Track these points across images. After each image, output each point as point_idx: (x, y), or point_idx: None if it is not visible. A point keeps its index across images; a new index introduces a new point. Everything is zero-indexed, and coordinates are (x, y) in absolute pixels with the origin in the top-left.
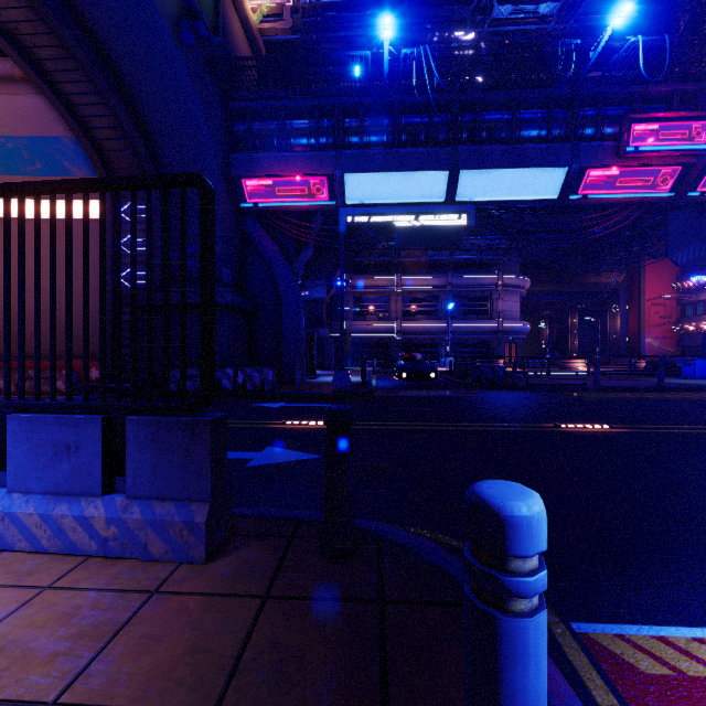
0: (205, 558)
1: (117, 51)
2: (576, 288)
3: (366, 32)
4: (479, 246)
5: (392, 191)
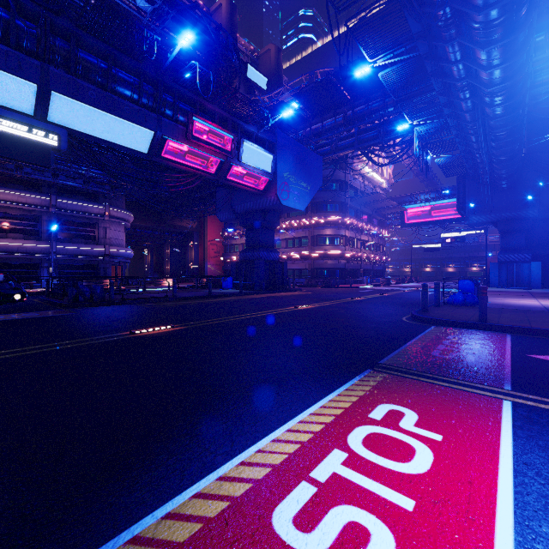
0: None
1: None
2: (168, 227)
3: None
4: (84, 176)
5: None
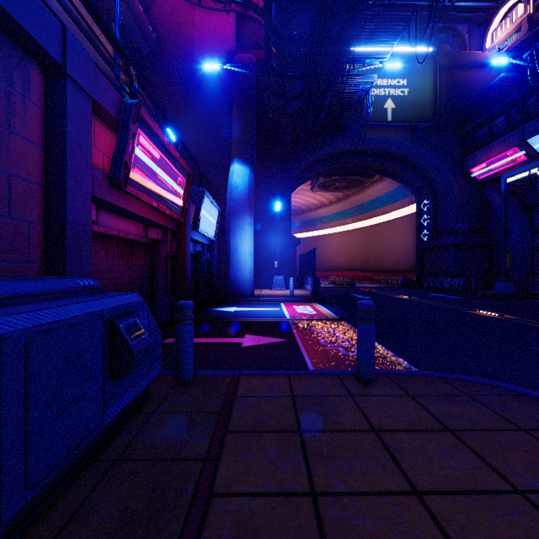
0: (312, 294)
1: (399, 155)
2: None
3: None
4: None
5: None
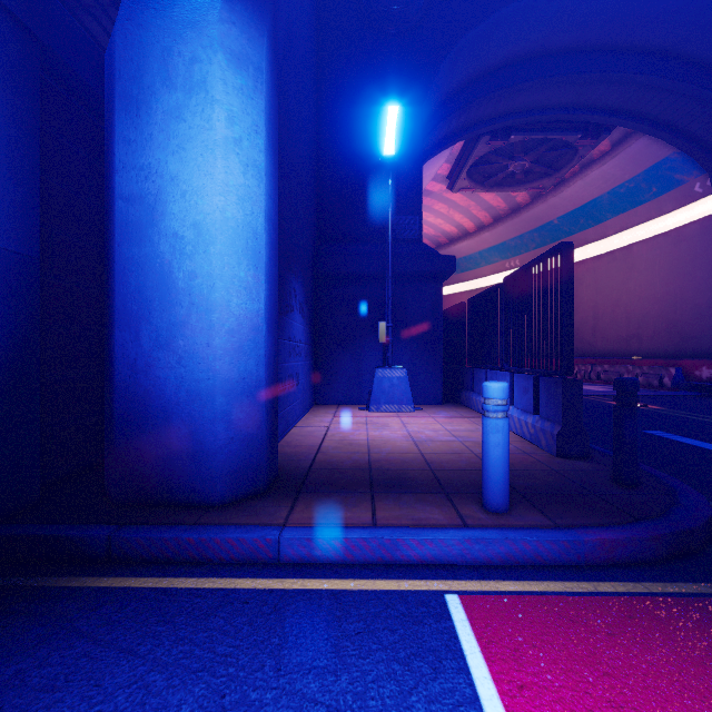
0: (556, 454)
1: (705, 47)
2: None
3: None
4: None
5: None
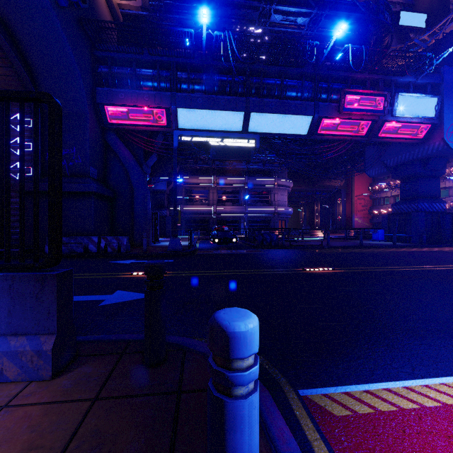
0: (51, 376)
1: (3, 1)
2: (318, 188)
3: (193, 18)
4: (263, 160)
5: (208, 122)
